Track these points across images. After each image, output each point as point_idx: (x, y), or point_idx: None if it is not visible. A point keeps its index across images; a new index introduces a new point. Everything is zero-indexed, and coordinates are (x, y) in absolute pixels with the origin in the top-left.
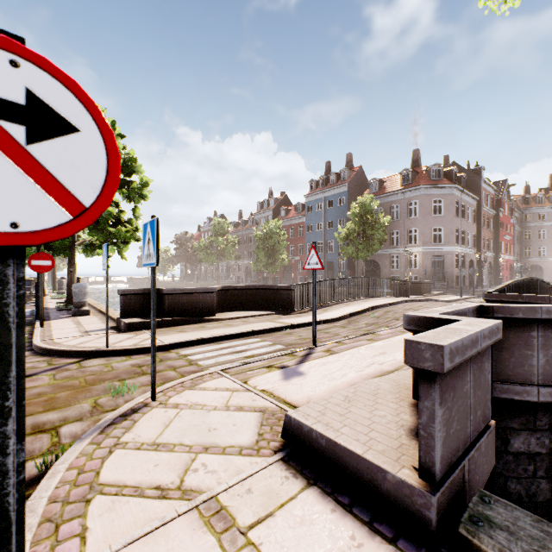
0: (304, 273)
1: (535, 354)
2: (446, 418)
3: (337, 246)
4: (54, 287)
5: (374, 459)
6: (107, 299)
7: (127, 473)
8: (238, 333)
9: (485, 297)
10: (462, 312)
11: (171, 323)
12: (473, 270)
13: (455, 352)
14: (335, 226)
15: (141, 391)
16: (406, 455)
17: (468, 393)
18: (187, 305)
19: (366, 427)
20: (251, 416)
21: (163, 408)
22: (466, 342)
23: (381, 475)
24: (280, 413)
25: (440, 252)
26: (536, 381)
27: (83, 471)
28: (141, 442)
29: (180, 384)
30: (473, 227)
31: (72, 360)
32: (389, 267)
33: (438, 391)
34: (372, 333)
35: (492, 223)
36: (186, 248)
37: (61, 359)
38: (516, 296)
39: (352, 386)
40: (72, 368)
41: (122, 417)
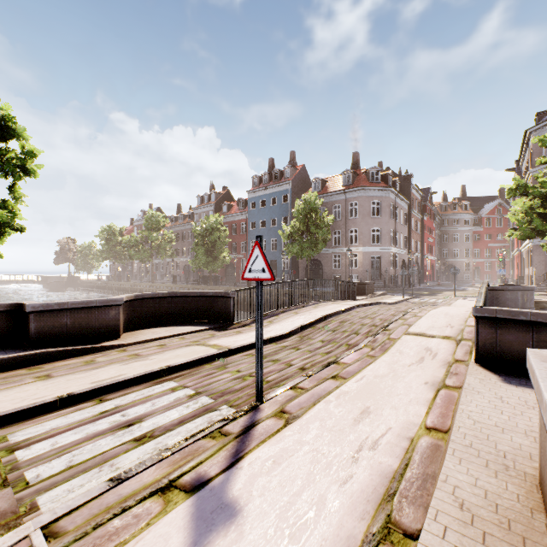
0: None
1: None
2: None
3: (281, 244)
4: None
5: None
6: None
7: None
8: (142, 375)
9: (475, 312)
10: None
11: (35, 360)
12: (412, 270)
13: None
14: (279, 224)
15: None
16: None
17: None
18: (72, 327)
19: None
20: None
21: None
22: None
23: None
24: None
25: (378, 252)
26: None
27: None
28: None
29: None
30: (405, 229)
31: None
32: (331, 267)
33: None
34: (336, 362)
35: (419, 226)
36: (115, 243)
37: None
38: (517, 312)
39: None
40: None
41: None
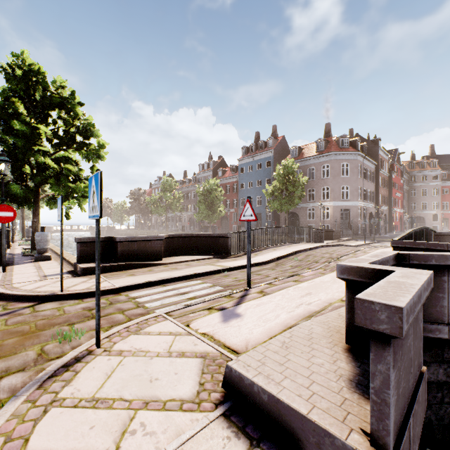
0: (237, 223)
1: (445, 297)
2: (397, 380)
3: (265, 200)
4: (23, 235)
5: (320, 420)
6: (61, 248)
7: (58, 439)
8: (182, 276)
9: (392, 244)
10: (385, 260)
11: (123, 268)
12: (373, 220)
13: (409, 311)
14: (263, 184)
15: (89, 335)
16: (352, 414)
17: (410, 347)
18: (138, 251)
19: (306, 378)
20: (192, 362)
21: (107, 356)
22: (415, 299)
23: (329, 440)
24: (220, 359)
25: (347, 206)
26: (447, 320)
27: (10, 438)
28: (79, 398)
29: (126, 328)
30: (372, 186)
31: (27, 305)
32: (306, 218)
33: (392, 353)
34: (297, 275)
35: (386, 183)
36: (140, 202)
37: (17, 303)
38: (418, 243)
39: (287, 331)
40: (25, 313)
41: (64, 368)
